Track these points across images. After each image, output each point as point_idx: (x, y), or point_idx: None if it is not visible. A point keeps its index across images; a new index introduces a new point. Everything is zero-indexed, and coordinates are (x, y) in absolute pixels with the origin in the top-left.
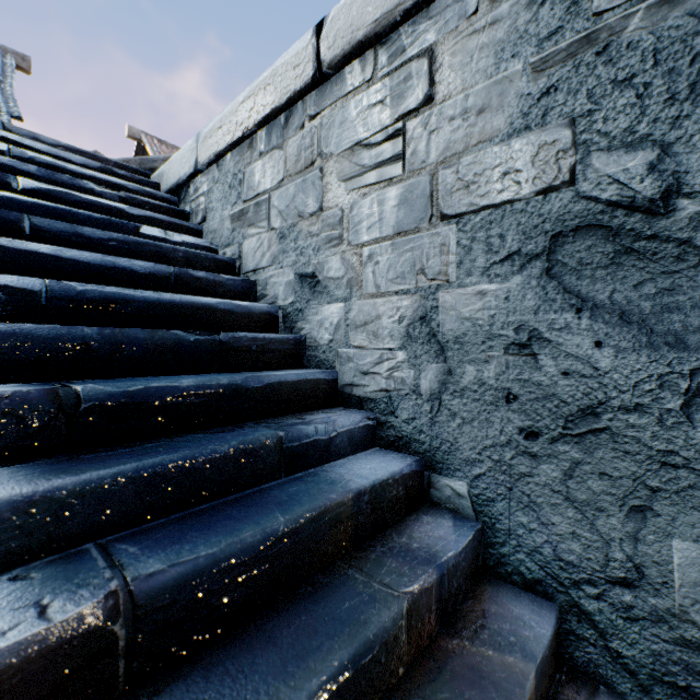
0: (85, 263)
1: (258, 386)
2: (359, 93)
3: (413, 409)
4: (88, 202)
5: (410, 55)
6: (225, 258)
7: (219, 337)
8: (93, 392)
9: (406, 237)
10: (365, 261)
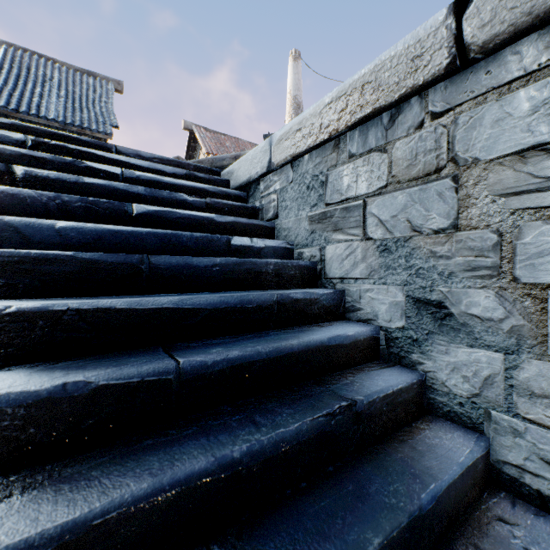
0: (202, 308)
1: (431, 505)
2: (537, 78)
3: None
4: (185, 217)
5: None
6: (307, 263)
7: (355, 408)
8: None
9: None
10: None
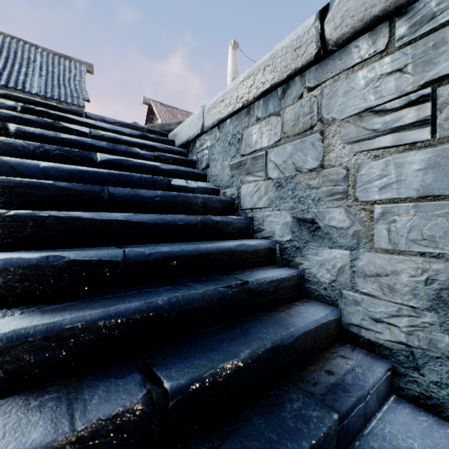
0: (145, 222)
1: (290, 341)
2: (368, 64)
3: (448, 375)
4: (137, 164)
5: (443, 20)
6: (228, 198)
7: (247, 285)
8: (177, 387)
9: (436, 202)
10: (377, 218)
